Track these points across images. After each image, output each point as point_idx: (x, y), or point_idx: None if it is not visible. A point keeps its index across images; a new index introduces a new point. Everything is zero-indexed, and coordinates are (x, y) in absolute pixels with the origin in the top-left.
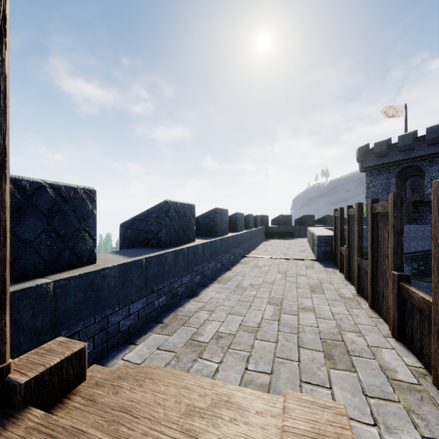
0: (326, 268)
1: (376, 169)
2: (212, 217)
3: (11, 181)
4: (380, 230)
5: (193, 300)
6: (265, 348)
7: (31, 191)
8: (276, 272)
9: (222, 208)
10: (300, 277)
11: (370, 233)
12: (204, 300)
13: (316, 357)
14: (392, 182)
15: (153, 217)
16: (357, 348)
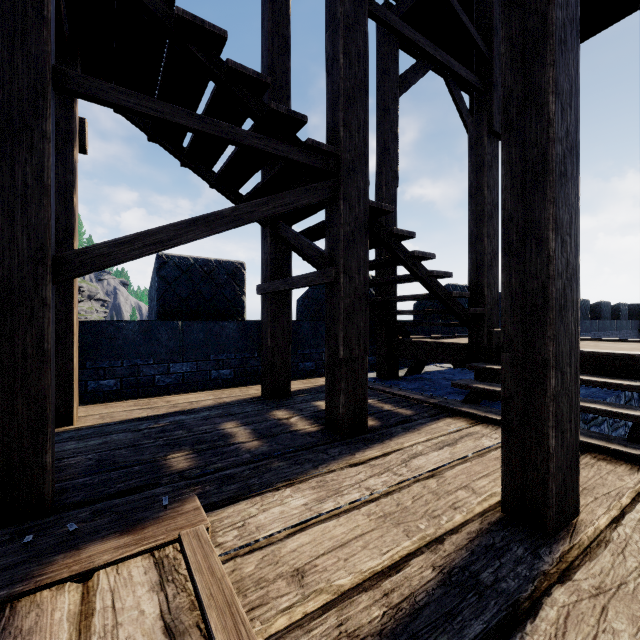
0: None
1: None
2: None
3: (458, 286)
4: None
5: None
6: None
7: (462, 289)
8: None
9: None
10: None
11: None
12: None
13: None
14: None
15: None
16: None
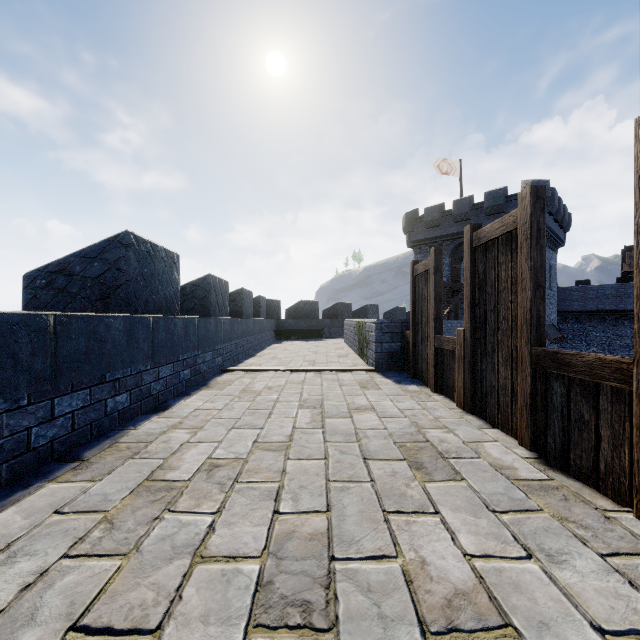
0: (401, 385)
1: (427, 244)
2: (115, 259)
3: None
4: None
5: None
6: None
7: None
8: (297, 405)
9: (154, 243)
10: (357, 414)
11: None
12: None
13: None
14: (445, 263)
15: None
16: None
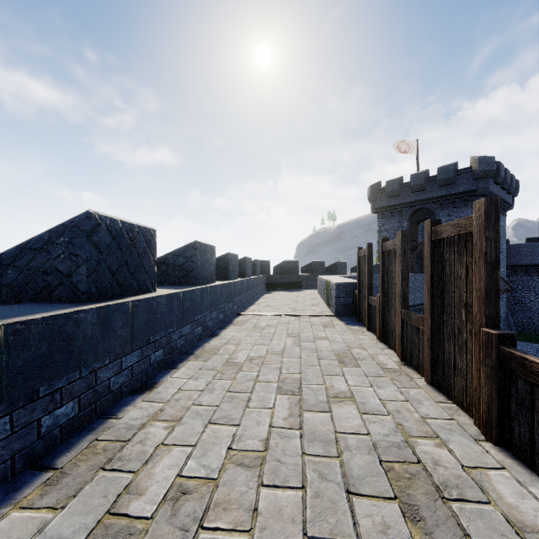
0: (349, 326)
1: (388, 210)
2: (190, 256)
3: None
4: (448, 265)
5: (143, 398)
6: (282, 508)
7: None
8: (285, 335)
9: (206, 243)
10: (319, 341)
11: (429, 271)
12: (165, 396)
13: (387, 518)
14: (404, 226)
15: (62, 243)
16: (447, 477)
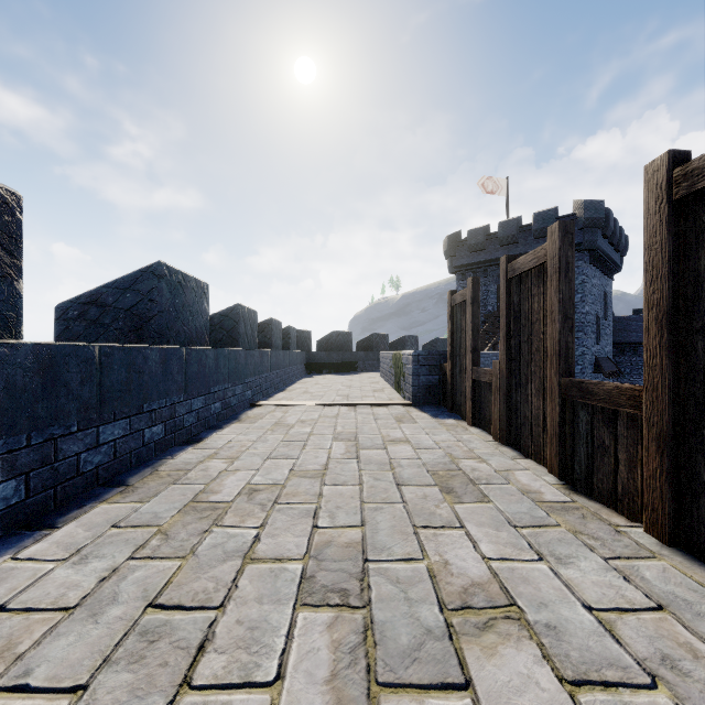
0: (438, 419)
1: (470, 269)
2: (148, 290)
3: None
4: None
5: None
6: None
7: None
8: (331, 438)
9: (185, 273)
10: (392, 446)
11: (665, 276)
12: None
13: None
14: (490, 290)
15: None
16: None
